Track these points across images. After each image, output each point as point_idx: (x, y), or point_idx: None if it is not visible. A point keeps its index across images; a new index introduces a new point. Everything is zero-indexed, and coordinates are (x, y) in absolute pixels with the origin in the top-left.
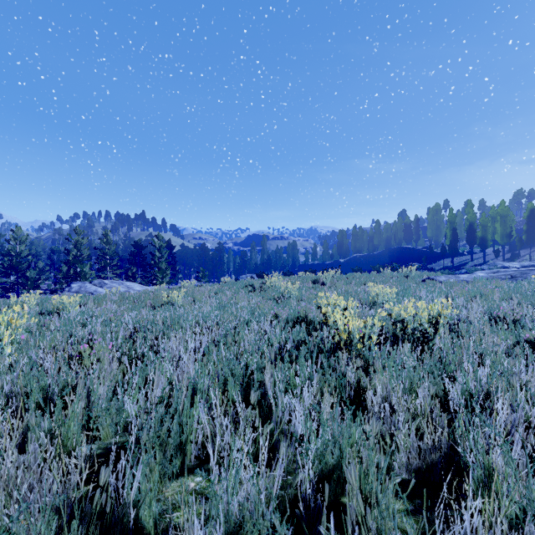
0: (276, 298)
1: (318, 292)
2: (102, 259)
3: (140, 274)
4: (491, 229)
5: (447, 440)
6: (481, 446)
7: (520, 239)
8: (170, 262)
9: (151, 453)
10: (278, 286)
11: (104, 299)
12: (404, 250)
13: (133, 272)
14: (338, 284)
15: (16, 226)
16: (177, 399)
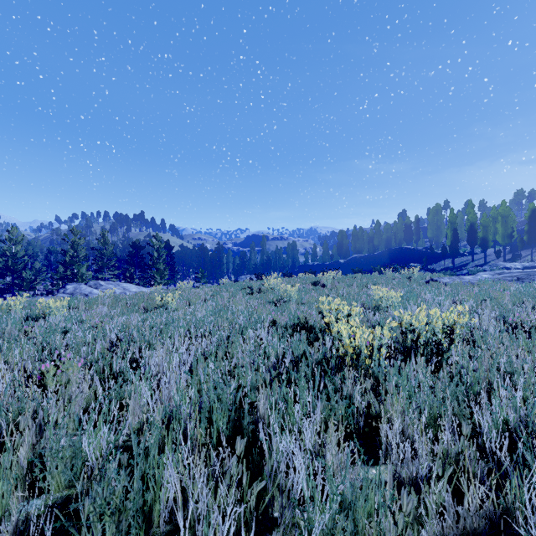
0: (275, 301)
1: (318, 294)
2: (99, 260)
3: (139, 275)
4: (492, 229)
5: (495, 505)
6: (533, 506)
7: (521, 240)
8: (168, 263)
9: (98, 531)
10: (277, 288)
11: (95, 302)
12: (404, 250)
13: (131, 273)
14: (339, 286)
15: (11, 227)
16: (137, 452)
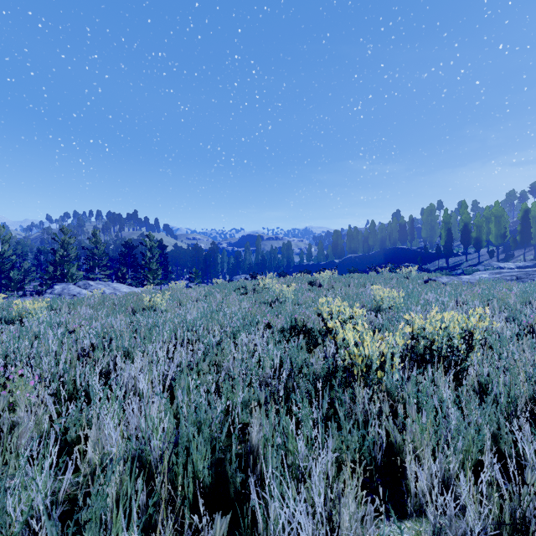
0: (270, 302)
1: (315, 295)
2: (91, 259)
3: (131, 275)
4: (486, 230)
5: None
6: None
7: (514, 240)
8: (161, 263)
9: None
10: (273, 288)
11: (80, 303)
12: (399, 250)
13: (123, 273)
14: (336, 286)
15: None
16: None
